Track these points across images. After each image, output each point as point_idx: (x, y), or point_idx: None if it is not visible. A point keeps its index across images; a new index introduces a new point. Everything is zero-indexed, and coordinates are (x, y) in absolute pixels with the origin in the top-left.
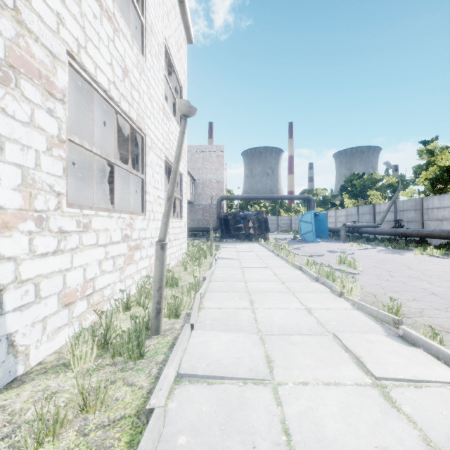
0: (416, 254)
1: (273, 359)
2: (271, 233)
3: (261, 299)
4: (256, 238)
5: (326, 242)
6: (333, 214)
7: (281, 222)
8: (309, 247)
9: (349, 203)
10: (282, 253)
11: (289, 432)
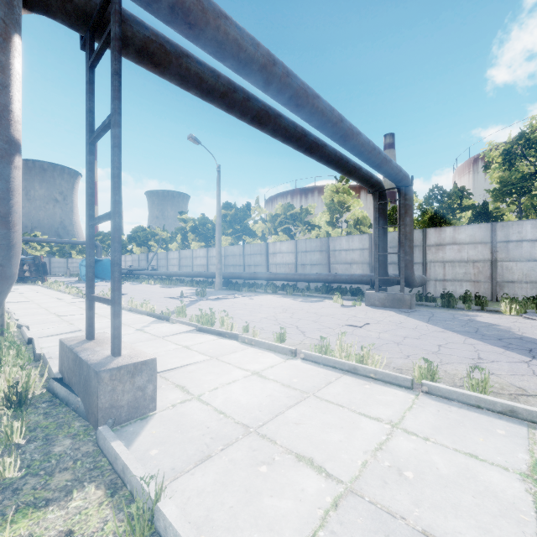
0: (144, 284)
1: (33, 301)
2: (56, 278)
3: (32, 297)
4: (33, 280)
5: (104, 282)
6: (124, 259)
7: (73, 265)
8: (84, 284)
9: (138, 250)
10: (53, 286)
11: (35, 302)
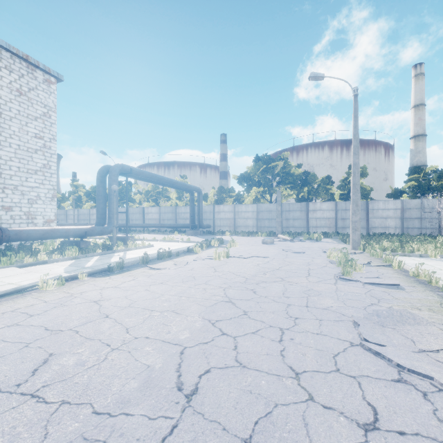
0: None
1: None
2: None
3: None
4: None
5: None
6: None
7: None
8: None
9: None
10: None
11: None
